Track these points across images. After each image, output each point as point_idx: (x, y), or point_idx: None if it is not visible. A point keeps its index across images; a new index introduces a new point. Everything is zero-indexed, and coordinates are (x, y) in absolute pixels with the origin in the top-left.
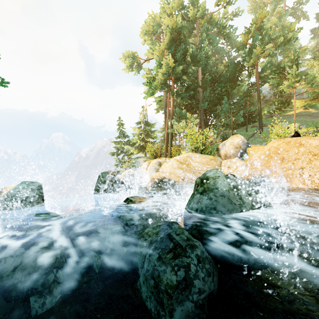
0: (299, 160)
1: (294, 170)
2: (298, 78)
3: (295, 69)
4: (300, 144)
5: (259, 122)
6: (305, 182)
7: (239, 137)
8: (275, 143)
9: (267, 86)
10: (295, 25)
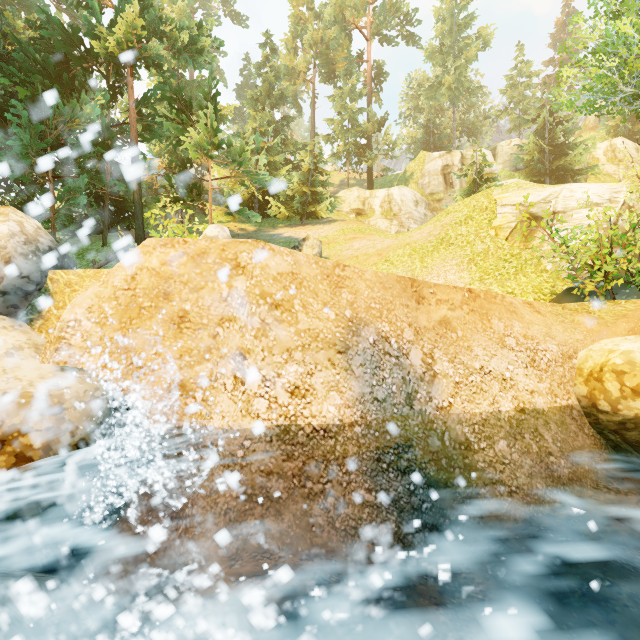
0: (234, 325)
1: (218, 361)
2: (217, 140)
3: (213, 115)
4: (236, 264)
5: (137, 225)
6: (252, 405)
7: (7, 219)
8: (157, 254)
9: (161, 160)
10: (211, 27)
